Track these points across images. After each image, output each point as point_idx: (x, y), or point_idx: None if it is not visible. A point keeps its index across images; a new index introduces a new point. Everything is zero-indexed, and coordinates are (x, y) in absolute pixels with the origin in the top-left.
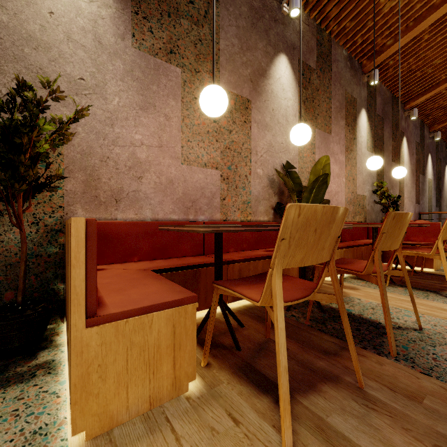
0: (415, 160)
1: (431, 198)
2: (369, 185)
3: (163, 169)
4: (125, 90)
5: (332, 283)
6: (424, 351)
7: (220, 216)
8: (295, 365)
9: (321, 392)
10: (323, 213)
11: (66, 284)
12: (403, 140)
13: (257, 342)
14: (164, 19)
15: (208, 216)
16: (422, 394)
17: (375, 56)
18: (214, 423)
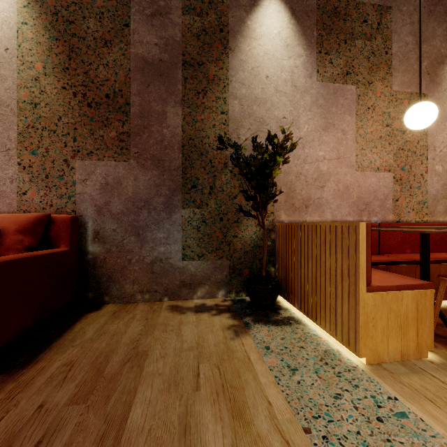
0: None
1: None
2: None
3: (340, 177)
4: (312, 118)
5: None
6: None
7: (392, 217)
8: None
9: None
10: None
11: (278, 268)
12: None
13: None
14: (341, 48)
15: (380, 217)
16: None
17: None
18: None
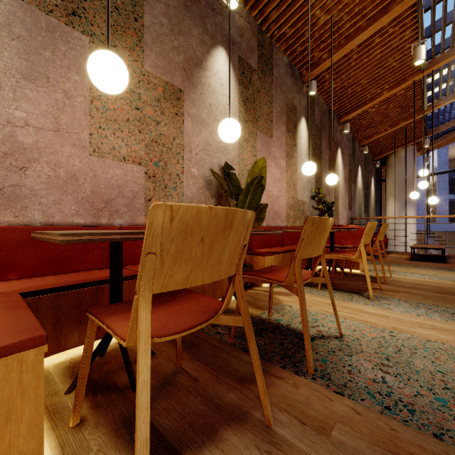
0: (348, 170)
1: (361, 205)
2: (308, 191)
3: (61, 159)
4: None
5: (238, 303)
6: (341, 363)
7: (144, 219)
8: (200, 404)
9: (220, 442)
10: (211, 217)
11: None
12: (338, 151)
13: (163, 375)
14: None
15: (128, 219)
16: (332, 422)
17: (313, 68)
18: None
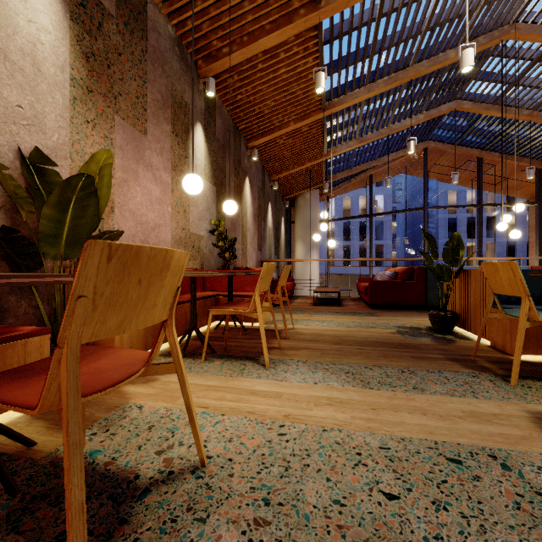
0: (257, 205)
1: (272, 246)
2: (207, 223)
3: None
4: None
5: None
6: None
7: None
8: None
9: None
10: None
11: None
12: (246, 180)
13: None
14: None
15: None
16: None
17: (211, 61)
18: None
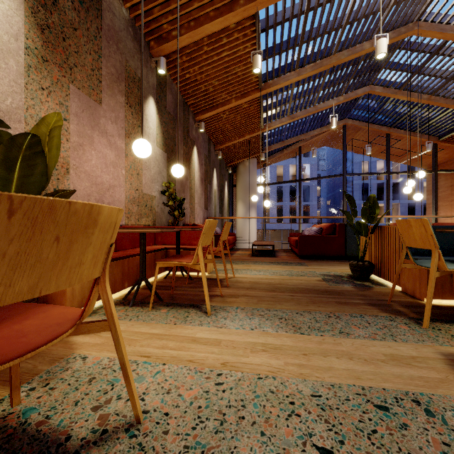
0: (204, 170)
1: (216, 206)
2: (158, 185)
3: None
4: None
5: None
6: None
7: None
8: None
9: None
10: None
11: None
12: (194, 149)
13: None
14: None
15: None
16: None
17: (162, 42)
18: None
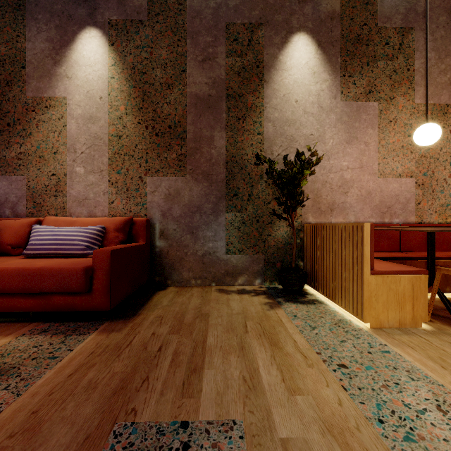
0: None
1: None
2: None
3: (363, 184)
4: (336, 133)
5: None
6: None
7: (414, 219)
8: None
9: None
10: None
11: (306, 262)
12: None
13: None
14: (364, 70)
15: (402, 219)
16: None
17: None
18: (450, 341)
